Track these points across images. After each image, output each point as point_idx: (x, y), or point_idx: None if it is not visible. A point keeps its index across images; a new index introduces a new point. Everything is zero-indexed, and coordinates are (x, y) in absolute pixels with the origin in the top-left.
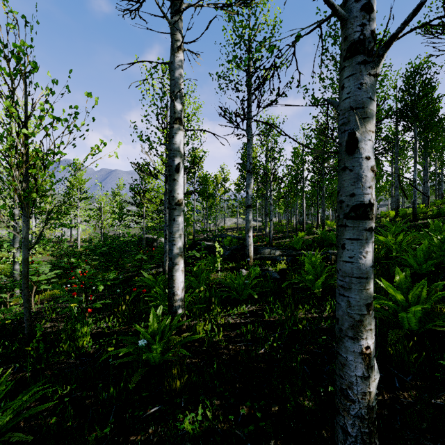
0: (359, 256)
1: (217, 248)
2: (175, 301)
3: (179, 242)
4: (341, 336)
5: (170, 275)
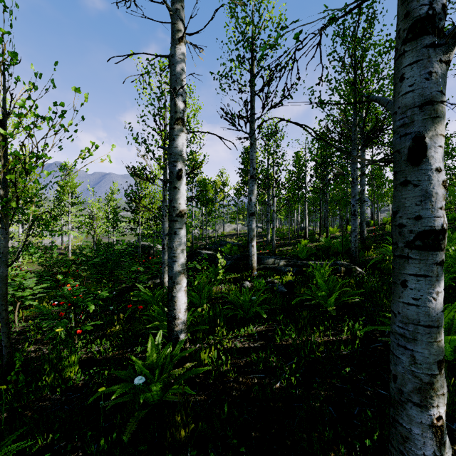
0: (427, 298)
1: (220, 259)
2: (176, 325)
3: (181, 258)
4: (401, 399)
5: (170, 296)
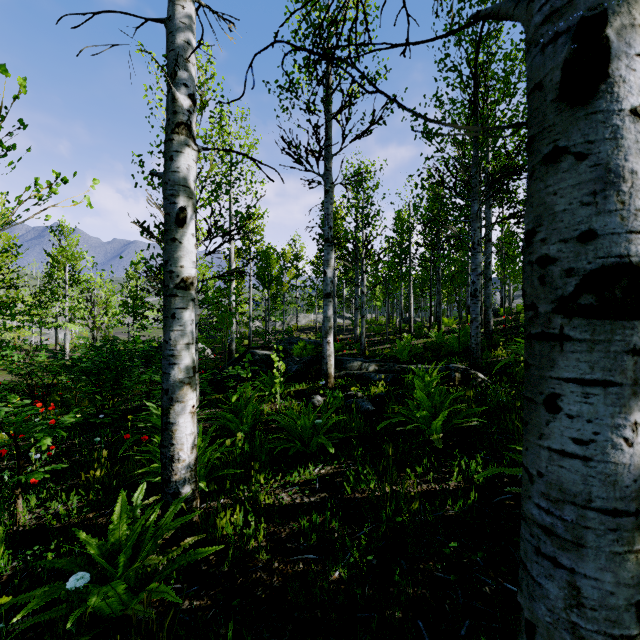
0: (611, 441)
1: (276, 362)
2: (176, 471)
3: (184, 358)
4: None
5: (165, 422)
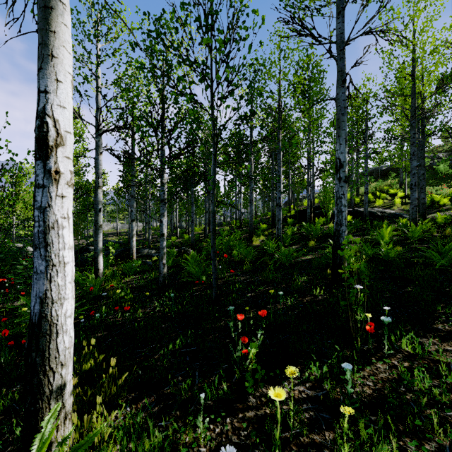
0: (162, 244)
1: (111, 250)
2: (99, 272)
3: (101, 244)
4: (159, 261)
5: (96, 260)
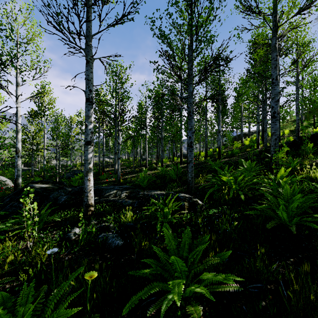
0: None
1: (27, 205)
2: None
3: None
4: None
5: None
